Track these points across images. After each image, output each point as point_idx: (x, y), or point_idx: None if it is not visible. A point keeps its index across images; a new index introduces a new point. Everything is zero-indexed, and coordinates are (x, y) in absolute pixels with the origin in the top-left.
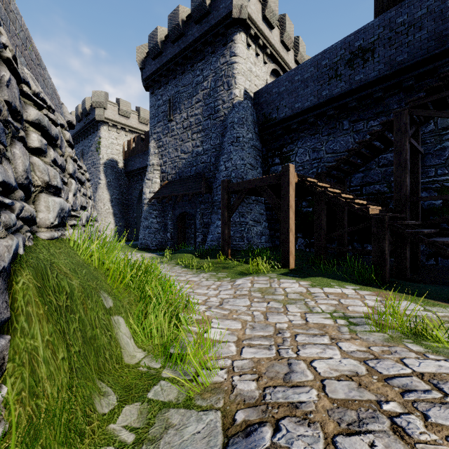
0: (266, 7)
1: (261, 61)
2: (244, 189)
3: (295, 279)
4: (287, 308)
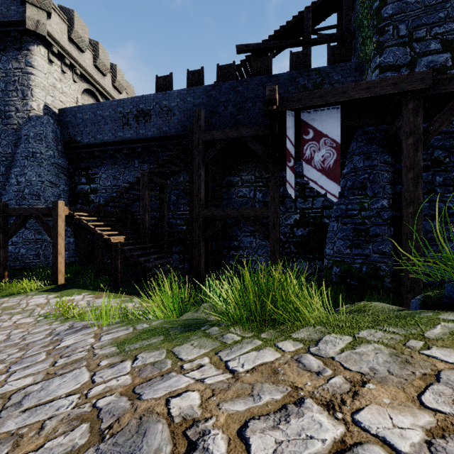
0: (72, 31)
1: (69, 78)
2: (20, 215)
3: (48, 294)
4: (12, 317)
